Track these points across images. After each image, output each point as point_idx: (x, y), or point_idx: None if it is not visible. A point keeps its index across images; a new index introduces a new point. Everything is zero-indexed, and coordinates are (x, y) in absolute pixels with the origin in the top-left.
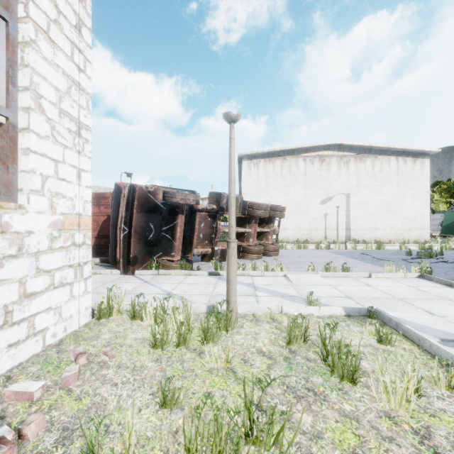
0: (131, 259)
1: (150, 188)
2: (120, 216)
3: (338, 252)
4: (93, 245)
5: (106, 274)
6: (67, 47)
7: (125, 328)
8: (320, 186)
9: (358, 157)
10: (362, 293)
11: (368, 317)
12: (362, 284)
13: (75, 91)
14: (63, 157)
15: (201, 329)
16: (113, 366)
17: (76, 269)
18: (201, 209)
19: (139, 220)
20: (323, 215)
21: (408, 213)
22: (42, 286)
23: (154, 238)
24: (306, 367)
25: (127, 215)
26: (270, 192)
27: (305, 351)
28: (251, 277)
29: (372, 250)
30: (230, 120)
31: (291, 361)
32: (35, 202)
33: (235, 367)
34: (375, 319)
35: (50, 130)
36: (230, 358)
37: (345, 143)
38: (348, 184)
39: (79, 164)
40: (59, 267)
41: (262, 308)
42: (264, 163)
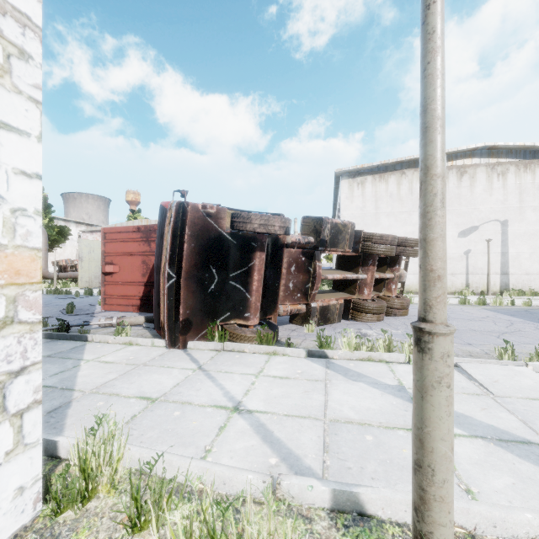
0: (181, 325)
1: (210, 207)
2: (164, 254)
3: (505, 312)
4: (142, 296)
5: (144, 346)
6: None
7: None
8: (458, 211)
9: (522, 164)
10: None
11: None
12: None
13: None
14: None
15: None
16: None
17: None
18: (291, 243)
19: (193, 262)
20: (463, 253)
21: None
22: None
23: (217, 290)
24: None
25: (174, 252)
26: (381, 222)
27: None
28: (387, 364)
29: None
30: None
31: None
32: None
33: None
34: None
35: None
36: None
37: (500, 145)
38: (505, 205)
39: None
40: None
41: (503, 523)
42: (372, 181)
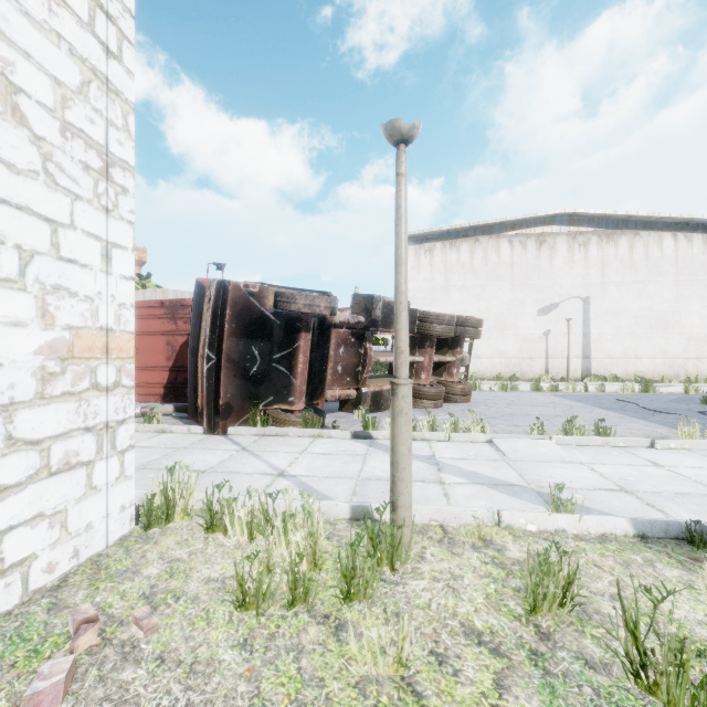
0: (221, 409)
1: (253, 287)
2: (202, 334)
3: (573, 398)
4: (167, 383)
5: (180, 433)
6: (79, 4)
7: (193, 552)
8: (537, 286)
9: (605, 234)
10: (651, 482)
11: (688, 542)
12: (641, 461)
13: (98, 93)
14: (71, 216)
15: (339, 572)
16: (148, 656)
17: (102, 434)
18: (340, 323)
19: (234, 343)
20: (542, 333)
21: (695, 330)
22: (22, 474)
23: (259, 373)
24: (589, 690)
25: (214, 333)
26: (452, 296)
27: (574, 635)
28: (428, 442)
29: (634, 394)
30: (399, 138)
31: (547, 665)
32: (2, 303)
33: (419, 676)
34: (706, 549)
35: (41, 160)
36: (406, 656)
37: (581, 212)
38: (587, 280)
39: (108, 233)
40: (61, 432)
41: (460, 515)
42: (442, 249)
